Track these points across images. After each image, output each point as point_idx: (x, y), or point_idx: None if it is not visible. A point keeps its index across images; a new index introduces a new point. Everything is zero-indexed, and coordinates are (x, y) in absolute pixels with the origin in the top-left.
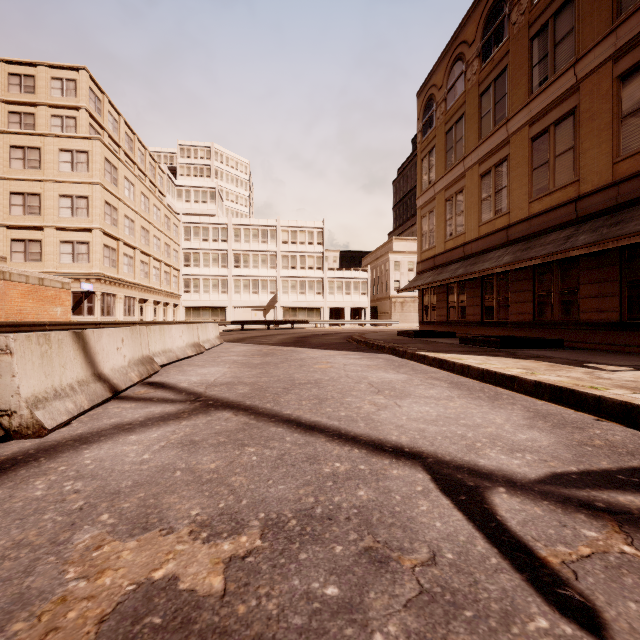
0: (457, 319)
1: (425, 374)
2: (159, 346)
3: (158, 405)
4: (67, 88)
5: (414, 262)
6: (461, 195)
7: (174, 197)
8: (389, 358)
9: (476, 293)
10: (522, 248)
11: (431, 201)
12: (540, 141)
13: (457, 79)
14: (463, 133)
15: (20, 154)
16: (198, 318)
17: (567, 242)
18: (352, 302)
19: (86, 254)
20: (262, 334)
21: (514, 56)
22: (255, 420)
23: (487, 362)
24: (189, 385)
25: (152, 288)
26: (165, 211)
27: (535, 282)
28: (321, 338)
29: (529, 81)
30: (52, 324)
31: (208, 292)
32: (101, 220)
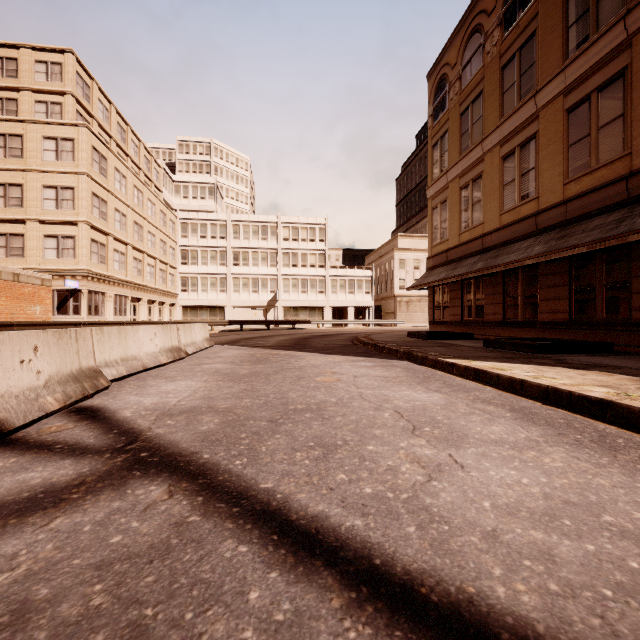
0: (474, 319)
1: (467, 393)
2: (117, 353)
3: (51, 462)
4: (52, 72)
5: (420, 260)
6: (479, 181)
7: (171, 193)
8: (408, 366)
9: (497, 290)
10: (557, 236)
11: (443, 190)
12: (578, 112)
13: (474, 54)
14: (481, 112)
15: (1, 142)
16: (196, 318)
17: (620, 226)
18: (355, 301)
19: (72, 249)
20: (260, 335)
21: (544, 18)
22: (200, 512)
23: (543, 375)
24: (133, 414)
25: (146, 286)
26: (161, 206)
27: (571, 276)
28: (324, 340)
29: (564, 44)
30: (21, 324)
31: (206, 291)
32: (88, 213)
